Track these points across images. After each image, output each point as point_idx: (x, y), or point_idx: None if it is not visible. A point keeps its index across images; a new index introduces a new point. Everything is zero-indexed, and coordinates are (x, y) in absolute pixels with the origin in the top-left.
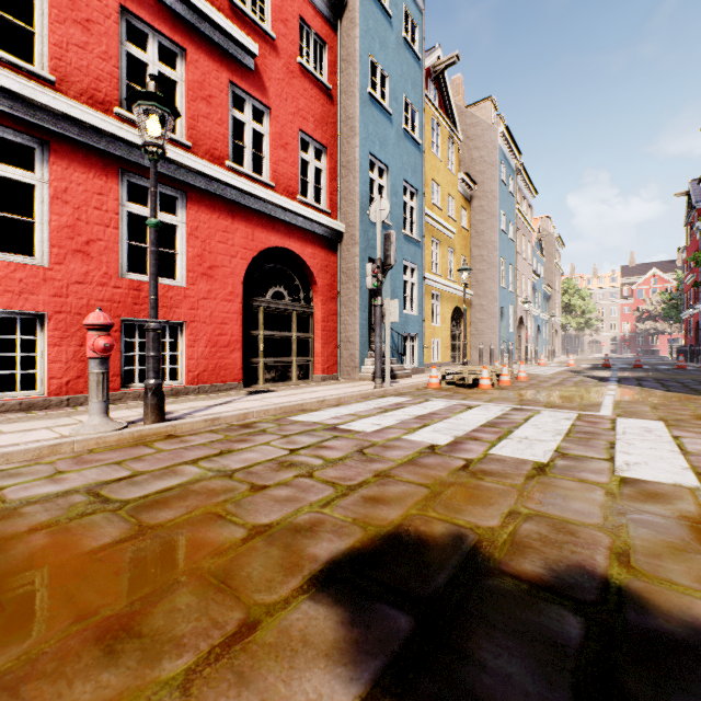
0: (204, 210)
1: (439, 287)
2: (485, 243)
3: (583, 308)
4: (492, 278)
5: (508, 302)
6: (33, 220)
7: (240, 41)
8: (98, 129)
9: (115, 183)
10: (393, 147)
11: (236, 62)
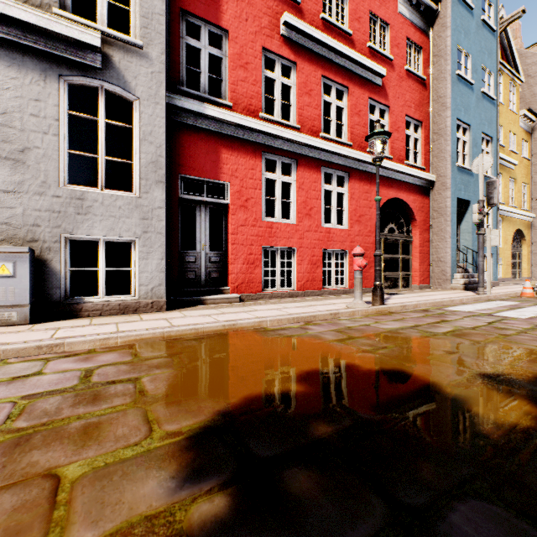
0: (356, 182)
1: (501, 213)
2: None
3: None
4: None
5: None
6: (291, 201)
7: (376, 71)
8: (316, 148)
9: (320, 175)
10: (474, 109)
11: (371, 85)
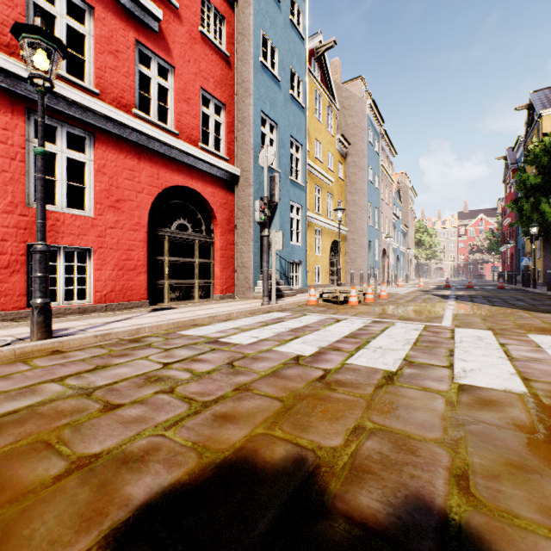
0: (111, 150)
1: (321, 224)
2: (357, 191)
3: (430, 243)
4: (362, 218)
5: (374, 237)
6: None
7: (145, 5)
8: (1, 69)
9: (21, 120)
10: (282, 108)
11: (142, 24)
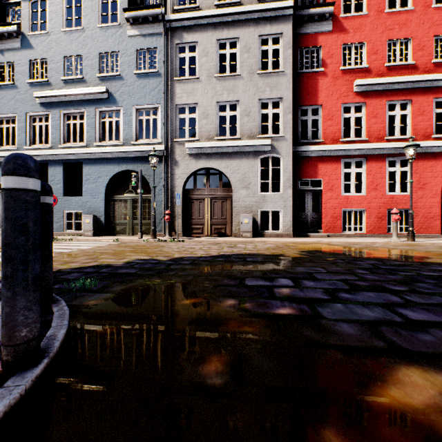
0: (419, 161)
1: None
2: None
3: None
4: None
5: None
6: (361, 182)
7: (440, 78)
8: (380, 148)
9: (384, 163)
10: None
11: (436, 88)
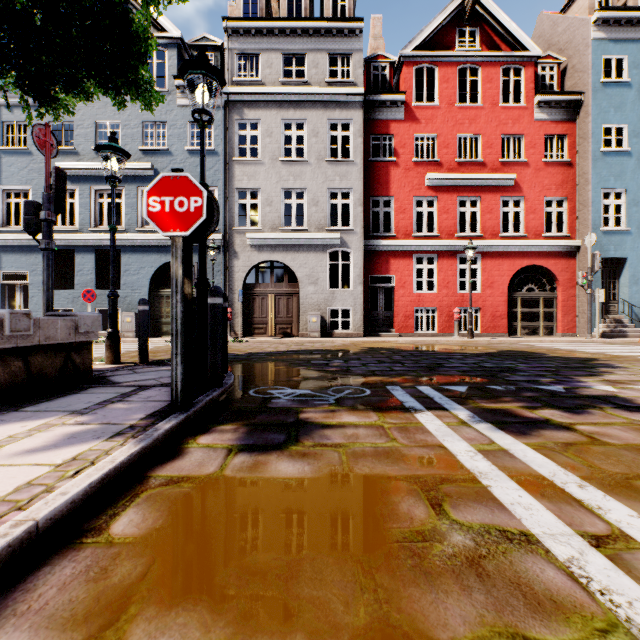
0: (488, 259)
1: None
2: None
3: None
4: None
5: None
6: (433, 279)
7: (505, 178)
8: (450, 245)
9: (455, 260)
10: (632, 172)
11: (503, 187)
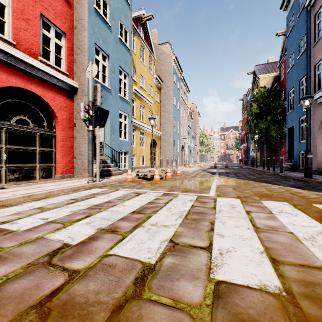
0: None
1: (144, 129)
2: (167, 110)
3: (207, 143)
4: (170, 127)
5: (177, 138)
6: None
7: None
8: None
9: None
10: (112, 46)
11: None
